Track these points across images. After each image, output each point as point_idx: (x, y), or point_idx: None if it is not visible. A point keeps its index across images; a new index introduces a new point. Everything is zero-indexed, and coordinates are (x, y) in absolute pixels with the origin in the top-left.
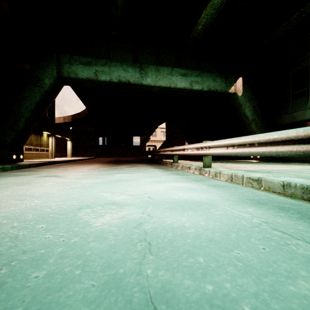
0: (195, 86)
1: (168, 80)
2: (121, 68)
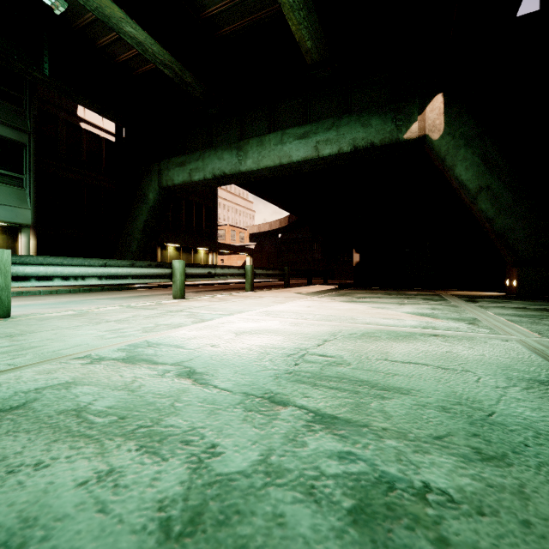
0: (324, 150)
1: (276, 153)
2: (215, 157)
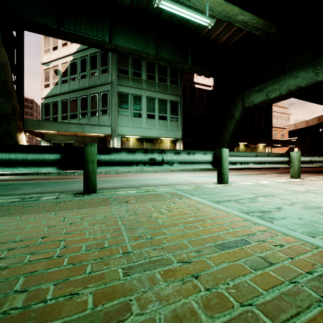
0: None
1: None
2: (290, 77)
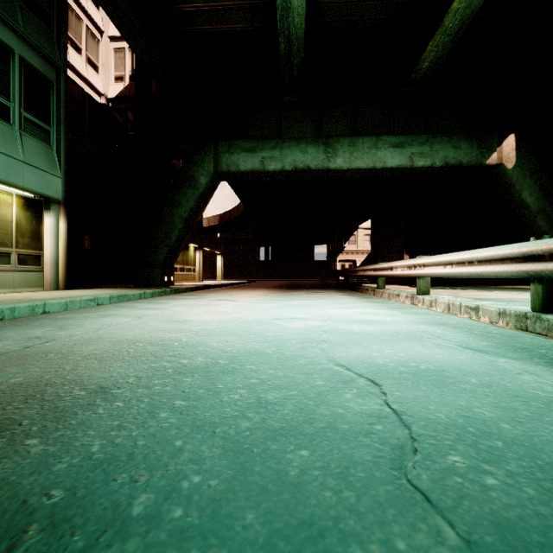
0: (418, 161)
1: (370, 157)
2: (297, 148)
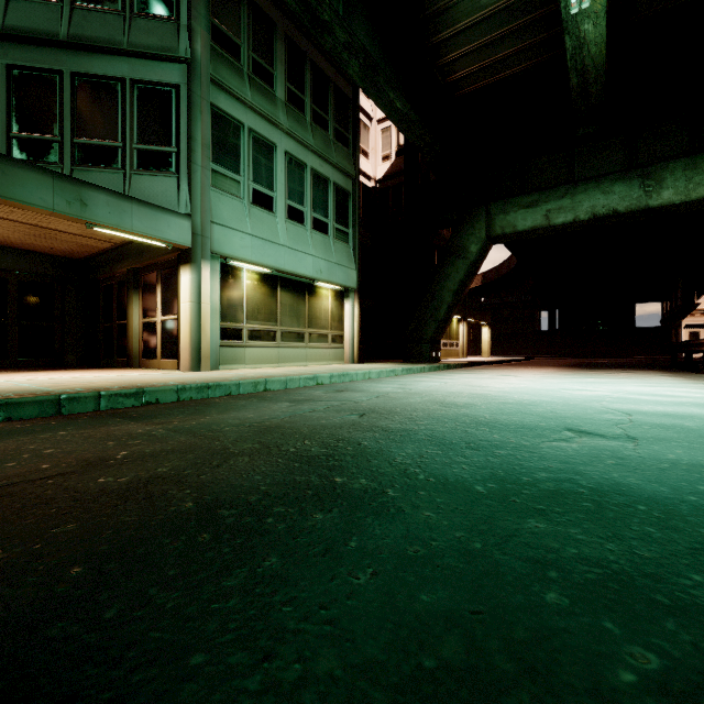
0: None
1: None
2: (597, 190)
